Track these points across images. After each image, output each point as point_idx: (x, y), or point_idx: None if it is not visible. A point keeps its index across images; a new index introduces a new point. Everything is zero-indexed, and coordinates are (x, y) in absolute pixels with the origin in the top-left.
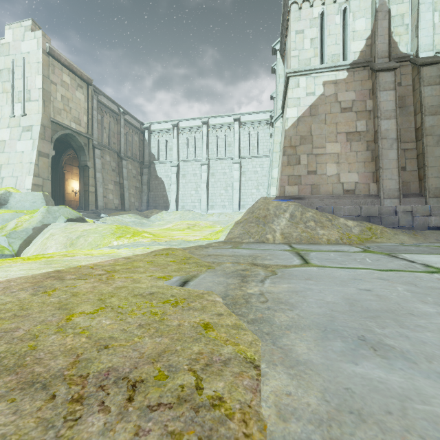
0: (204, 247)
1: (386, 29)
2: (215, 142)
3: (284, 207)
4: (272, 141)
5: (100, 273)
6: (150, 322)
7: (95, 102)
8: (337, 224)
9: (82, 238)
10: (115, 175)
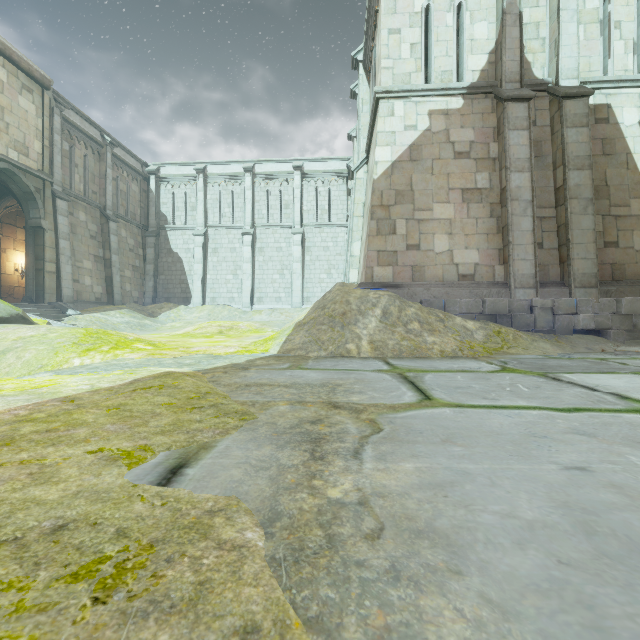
0: (241, 368)
1: (516, 40)
2: (265, 201)
3: (374, 299)
4: (352, 200)
5: None
6: None
7: (58, 119)
8: (452, 326)
9: (11, 353)
10: (97, 246)
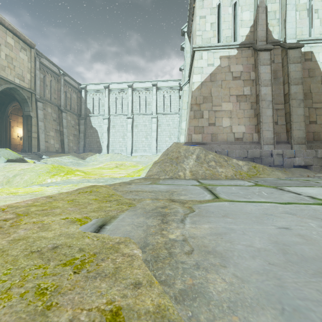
0: (127, 184)
1: (264, 20)
2: (138, 101)
3: (192, 150)
4: (181, 101)
5: (6, 218)
6: (22, 320)
7: (38, 63)
8: (231, 163)
9: (18, 176)
10: (56, 124)
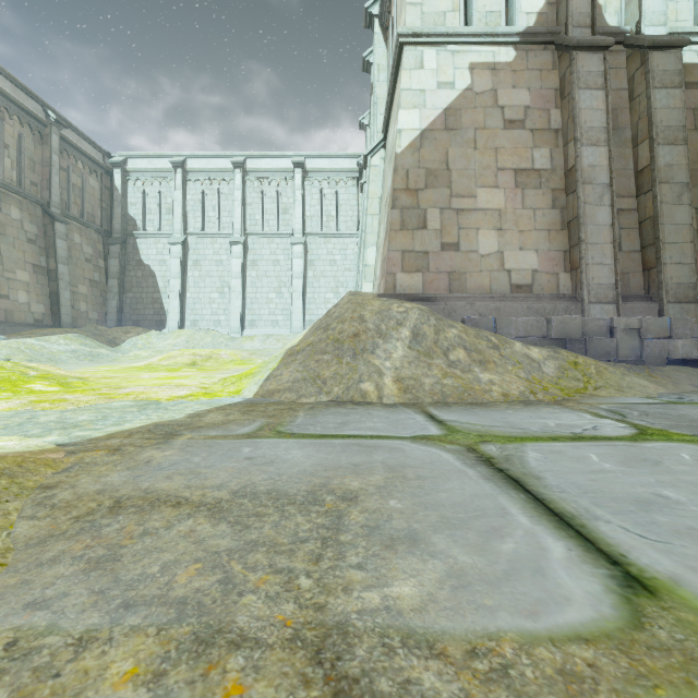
0: (160, 436)
1: None
2: (258, 204)
3: (399, 316)
4: (365, 194)
5: None
6: None
7: None
8: (511, 355)
9: None
10: (37, 252)
